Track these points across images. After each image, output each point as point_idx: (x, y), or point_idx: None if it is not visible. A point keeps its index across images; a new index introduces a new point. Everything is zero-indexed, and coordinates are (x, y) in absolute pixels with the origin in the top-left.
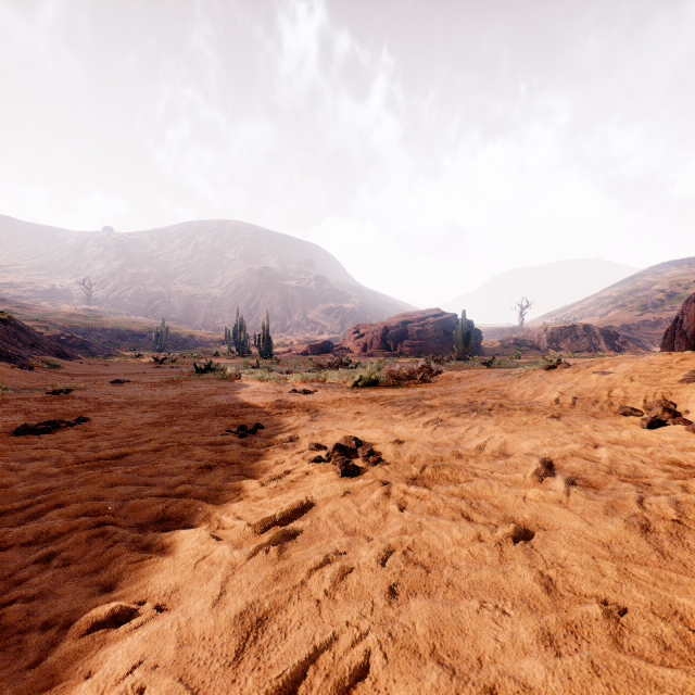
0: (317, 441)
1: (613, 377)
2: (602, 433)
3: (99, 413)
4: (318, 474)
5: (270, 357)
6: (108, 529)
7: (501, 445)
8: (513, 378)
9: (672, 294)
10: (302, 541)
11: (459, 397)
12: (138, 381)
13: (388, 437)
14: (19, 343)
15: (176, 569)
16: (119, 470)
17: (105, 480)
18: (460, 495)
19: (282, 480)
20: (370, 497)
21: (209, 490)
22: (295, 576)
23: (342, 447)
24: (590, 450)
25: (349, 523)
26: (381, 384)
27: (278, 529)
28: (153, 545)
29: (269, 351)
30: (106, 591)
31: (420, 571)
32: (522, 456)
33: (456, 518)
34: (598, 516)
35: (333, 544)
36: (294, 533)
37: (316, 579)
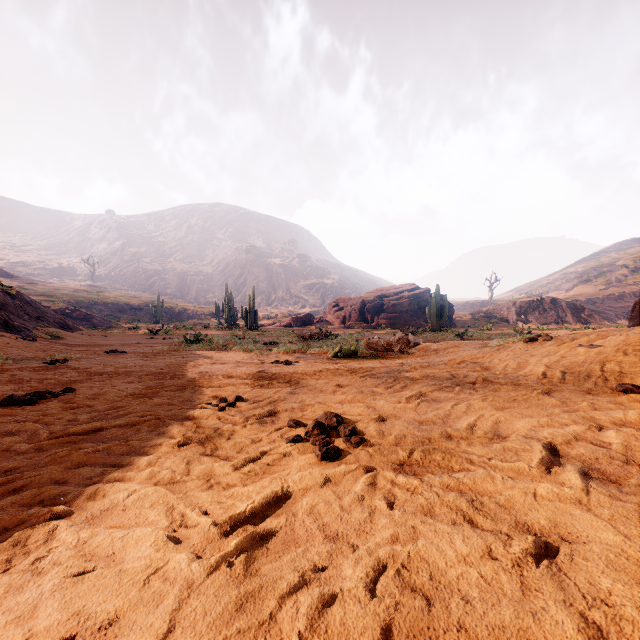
0: (297, 416)
1: (602, 350)
2: (604, 413)
3: (87, 383)
4: (296, 455)
5: (256, 329)
6: (57, 524)
7: (493, 425)
8: (492, 350)
9: (636, 270)
10: (274, 547)
11: (440, 370)
12: (131, 352)
13: (370, 412)
14: (25, 316)
15: (121, 588)
16: (89, 448)
17: (72, 460)
18: (457, 489)
19: (258, 463)
20: (354, 488)
21: (177, 474)
22: (263, 604)
23: (322, 425)
24: (595, 432)
25: (329, 524)
26: (360, 355)
27: (248, 529)
28: (102, 549)
29: (255, 323)
30: (32, 618)
31: (421, 605)
32: (521, 439)
33: (457, 522)
34: (633, 524)
35: (311, 555)
36: (266, 536)
37: (288, 612)
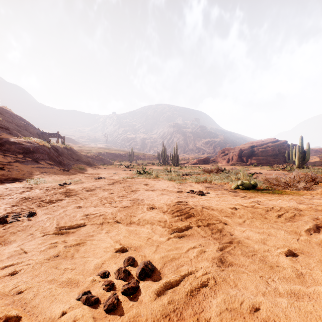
0: None
1: None
2: None
3: (55, 204)
4: None
5: (178, 165)
6: None
7: None
8: None
9: None
10: None
11: None
12: (108, 178)
13: None
14: (71, 159)
15: None
16: None
17: None
18: None
19: None
20: None
21: None
22: None
23: None
24: None
25: None
26: (258, 188)
27: None
28: None
29: (177, 162)
30: None
31: None
32: None
33: None
34: None
35: None
36: None
37: None
